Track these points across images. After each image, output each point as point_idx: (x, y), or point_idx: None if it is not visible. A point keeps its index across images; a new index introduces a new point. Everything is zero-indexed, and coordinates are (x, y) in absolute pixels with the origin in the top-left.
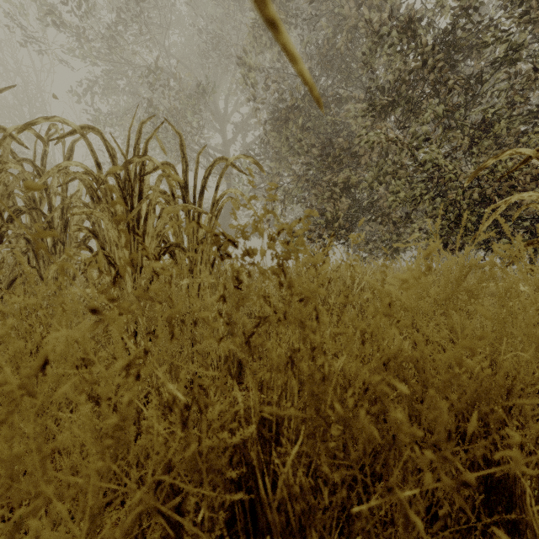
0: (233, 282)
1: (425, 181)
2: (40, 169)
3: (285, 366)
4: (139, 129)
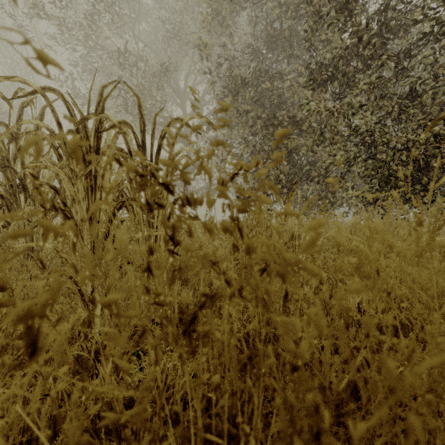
0: (165, 244)
1: (358, 145)
2: (12, 131)
3: (240, 366)
4: (100, 92)
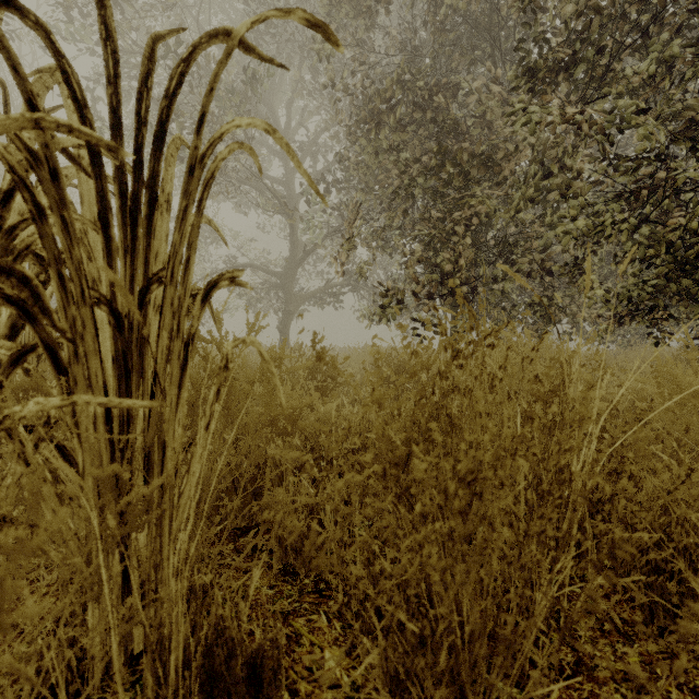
0: None
1: (621, 198)
2: None
3: None
4: None
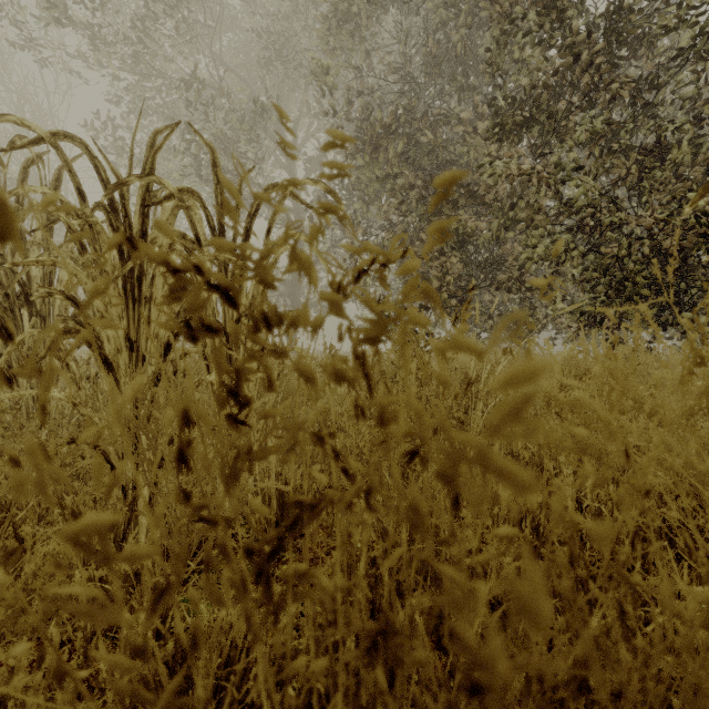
0: (218, 405)
1: (573, 231)
2: None
3: (366, 644)
4: (151, 141)
